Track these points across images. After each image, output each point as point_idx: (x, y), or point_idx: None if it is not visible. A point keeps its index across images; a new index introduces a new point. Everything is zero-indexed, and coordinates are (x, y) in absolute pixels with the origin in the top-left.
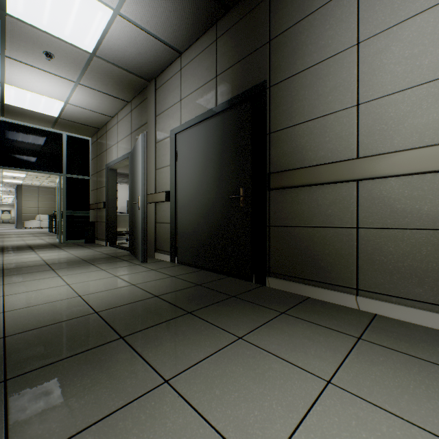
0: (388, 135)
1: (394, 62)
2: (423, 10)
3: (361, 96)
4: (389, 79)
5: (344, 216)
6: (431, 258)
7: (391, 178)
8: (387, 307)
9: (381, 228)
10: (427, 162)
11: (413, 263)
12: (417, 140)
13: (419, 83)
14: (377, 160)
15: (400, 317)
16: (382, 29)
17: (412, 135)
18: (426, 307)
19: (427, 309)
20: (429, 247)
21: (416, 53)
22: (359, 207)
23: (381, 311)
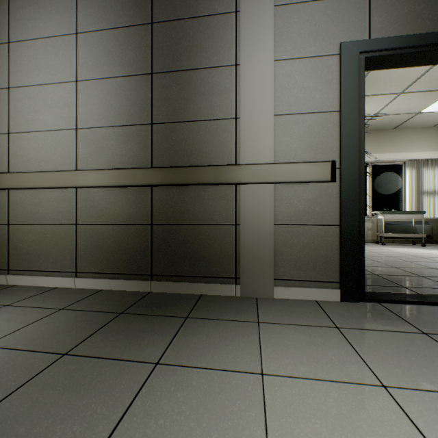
0: (25, 160)
1: (28, 111)
2: (40, 84)
3: (11, 127)
4: (25, 121)
5: (2, 215)
6: (43, 242)
7: (26, 190)
8: (22, 279)
9: (21, 224)
10: (37, 182)
11: (36, 247)
12: (38, 167)
13: (39, 130)
14: (15, 176)
15: (29, 284)
16: (22, 85)
17: (36, 163)
18: (41, 274)
19: (42, 275)
20: (43, 235)
21: (37, 110)
22: (10, 209)
23: (20, 282)
